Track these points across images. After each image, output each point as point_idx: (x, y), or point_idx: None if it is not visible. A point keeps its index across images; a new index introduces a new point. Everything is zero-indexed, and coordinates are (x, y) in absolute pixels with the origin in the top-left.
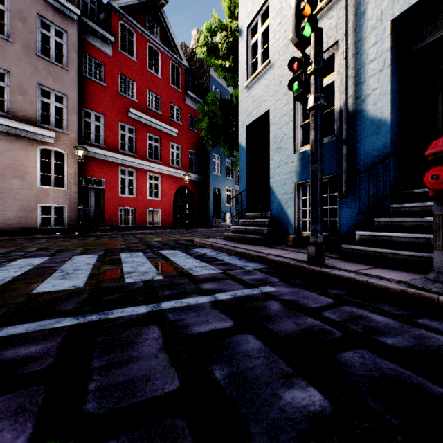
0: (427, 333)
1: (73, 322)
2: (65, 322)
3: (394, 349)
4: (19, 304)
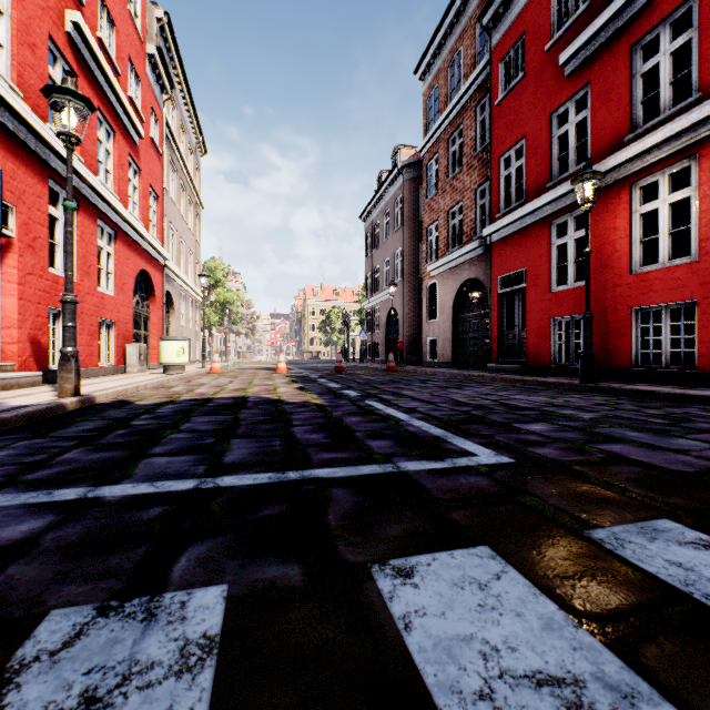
0: (23, 444)
1: (315, 471)
2: (323, 471)
3: (81, 441)
4: (435, 504)
